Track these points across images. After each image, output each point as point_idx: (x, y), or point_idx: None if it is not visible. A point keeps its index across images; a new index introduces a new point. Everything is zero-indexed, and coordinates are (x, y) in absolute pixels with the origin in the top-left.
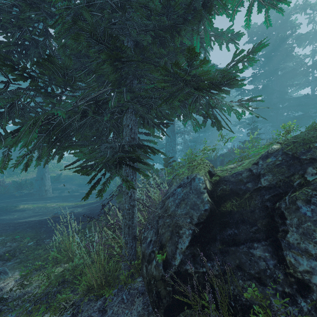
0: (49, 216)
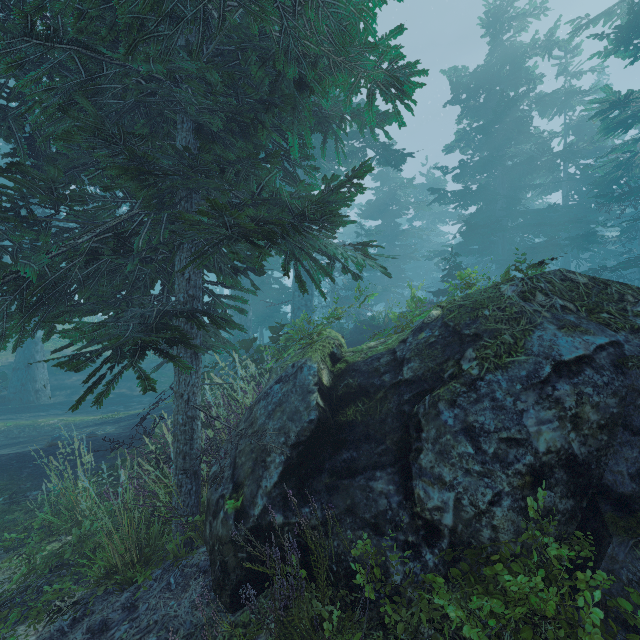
0: (42, 444)
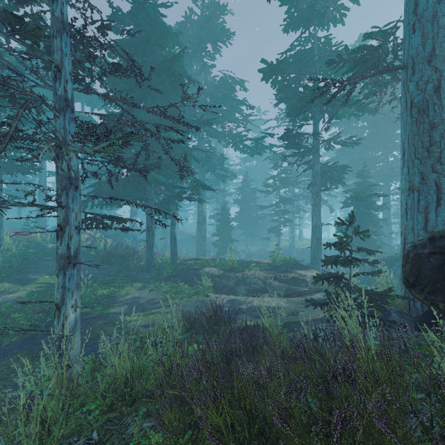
0: None
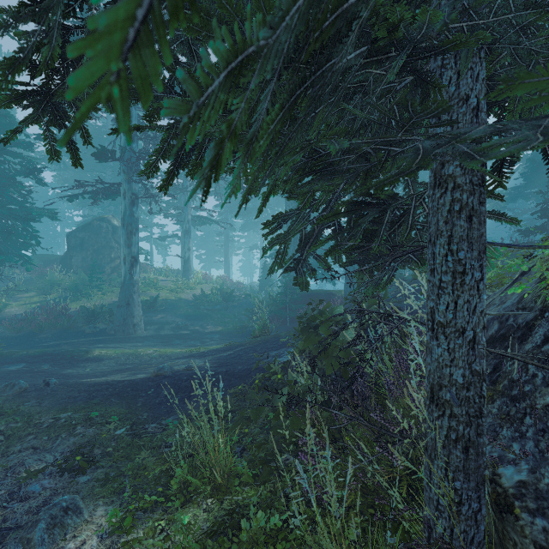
0: (147, 372)
